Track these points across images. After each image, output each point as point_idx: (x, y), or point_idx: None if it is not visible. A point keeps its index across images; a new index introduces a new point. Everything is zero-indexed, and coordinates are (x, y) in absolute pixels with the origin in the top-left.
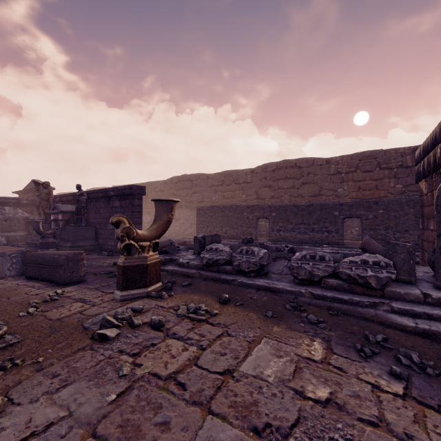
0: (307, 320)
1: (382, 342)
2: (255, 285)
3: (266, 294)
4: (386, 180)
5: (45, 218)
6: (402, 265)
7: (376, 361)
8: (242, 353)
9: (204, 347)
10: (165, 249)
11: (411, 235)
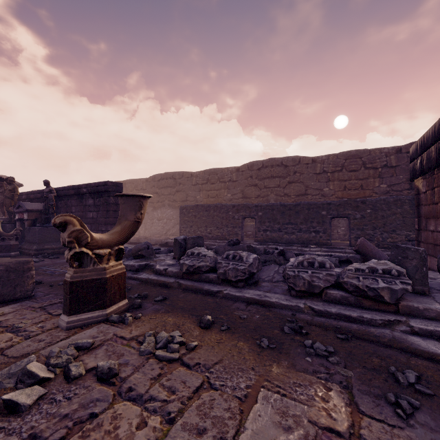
0: (314, 352)
1: (415, 383)
2: (244, 298)
3: (257, 310)
4: (371, 179)
5: (9, 217)
6: (414, 273)
7: (422, 423)
8: (230, 425)
9: (172, 417)
10: (141, 253)
11: (398, 235)
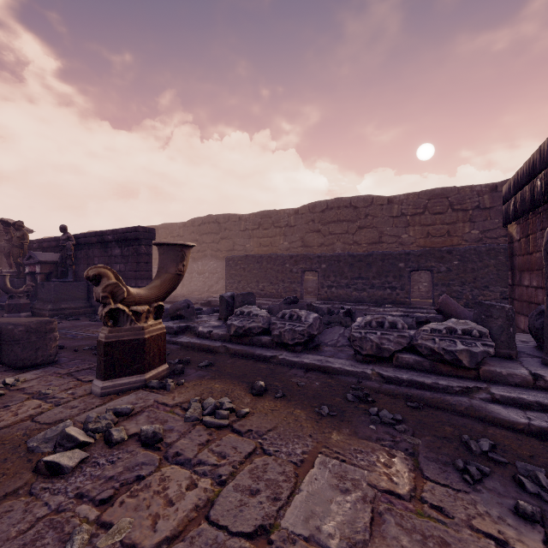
0: (379, 419)
1: (489, 452)
2: (302, 364)
3: (318, 377)
4: (460, 224)
5: (18, 270)
6: (500, 334)
7: (489, 488)
8: (285, 487)
9: (223, 479)
10: (180, 313)
11: (491, 292)
